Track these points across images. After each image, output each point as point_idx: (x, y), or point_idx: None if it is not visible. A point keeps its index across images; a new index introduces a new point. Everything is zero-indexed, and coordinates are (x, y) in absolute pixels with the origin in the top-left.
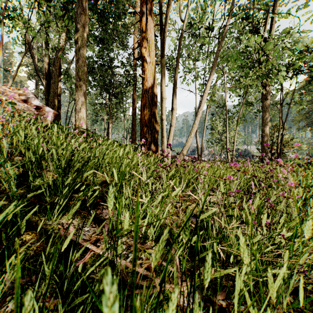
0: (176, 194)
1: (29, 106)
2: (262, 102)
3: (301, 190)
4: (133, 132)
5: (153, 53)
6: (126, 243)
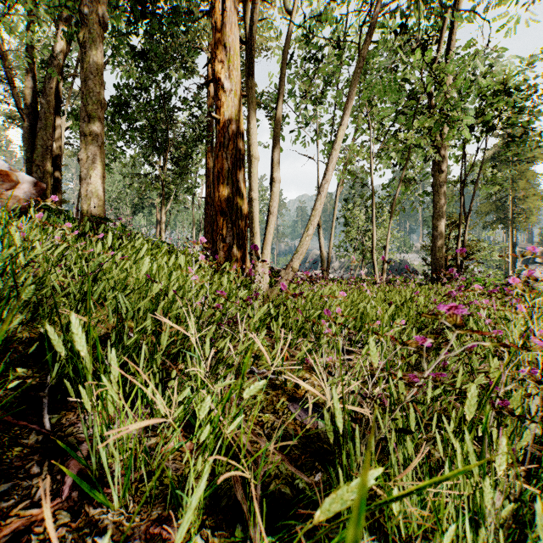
0: (253, 393)
1: None
2: (434, 177)
3: None
4: (207, 228)
5: (236, 73)
6: (117, 528)
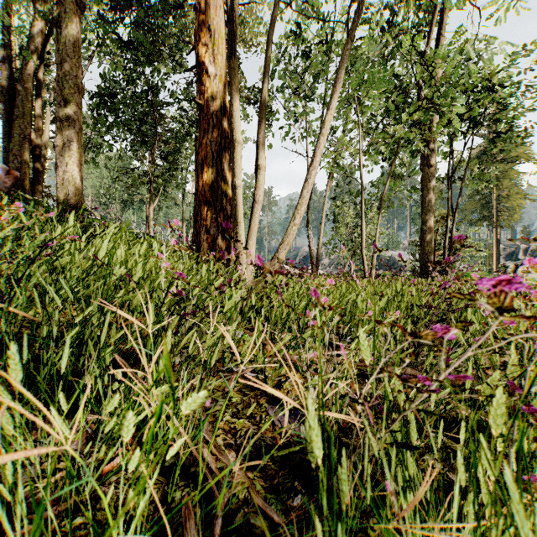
0: (193, 406)
1: None
2: (423, 171)
3: None
4: None
5: (221, 58)
6: None
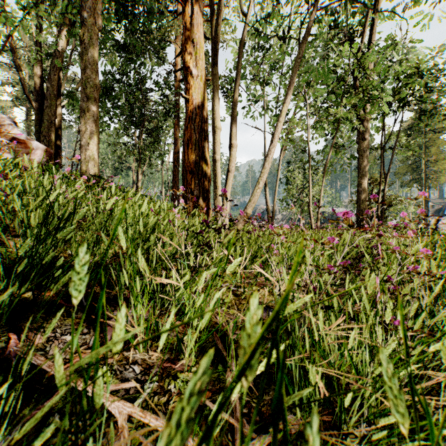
0: (233, 270)
1: (4, 139)
2: (359, 143)
3: (433, 262)
4: (174, 186)
5: (202, 63)
6: (143, 362)
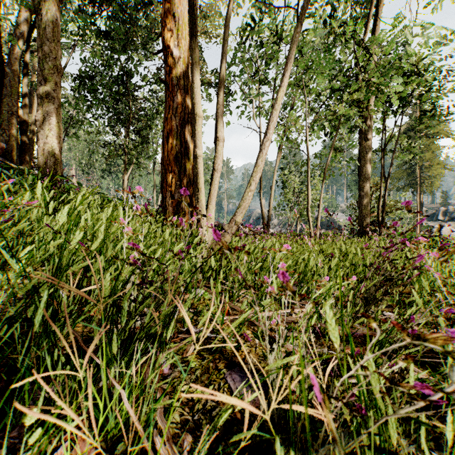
0: None
1: None
2: (361, 144)
3: None
4: None
5: (185, 42)
6: None
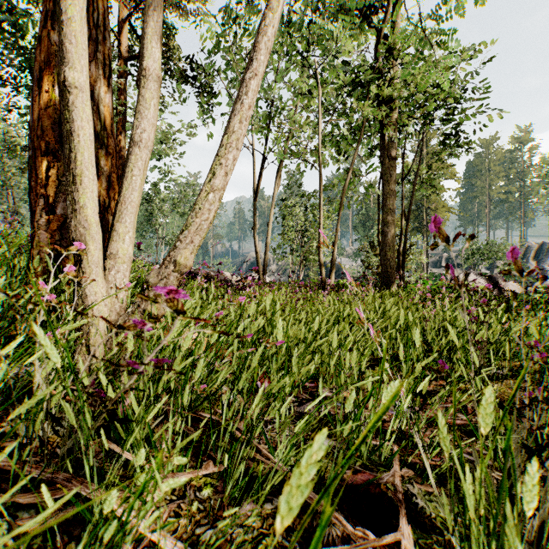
0: None
1: None
2: (385, 164)
3: None
4: None
5: None
6: None
